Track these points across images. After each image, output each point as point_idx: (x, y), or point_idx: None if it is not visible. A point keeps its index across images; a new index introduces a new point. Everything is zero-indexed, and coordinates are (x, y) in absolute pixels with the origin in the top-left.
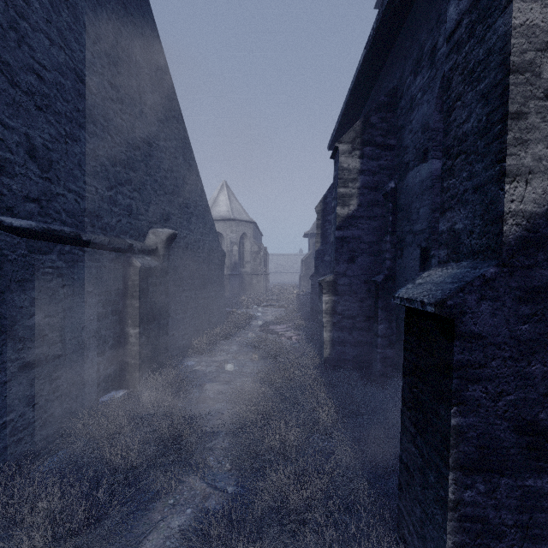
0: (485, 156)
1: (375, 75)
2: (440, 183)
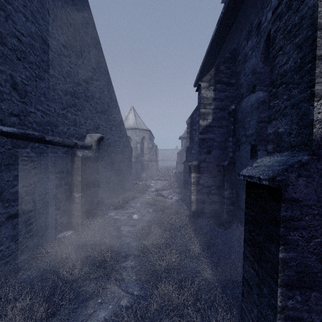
0: (300, 84)
1: (222, 41)
2: (263, 105)
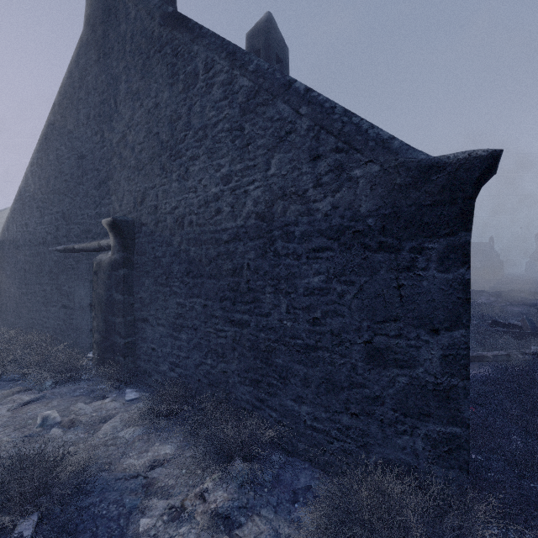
0: None
1: None
2: None
